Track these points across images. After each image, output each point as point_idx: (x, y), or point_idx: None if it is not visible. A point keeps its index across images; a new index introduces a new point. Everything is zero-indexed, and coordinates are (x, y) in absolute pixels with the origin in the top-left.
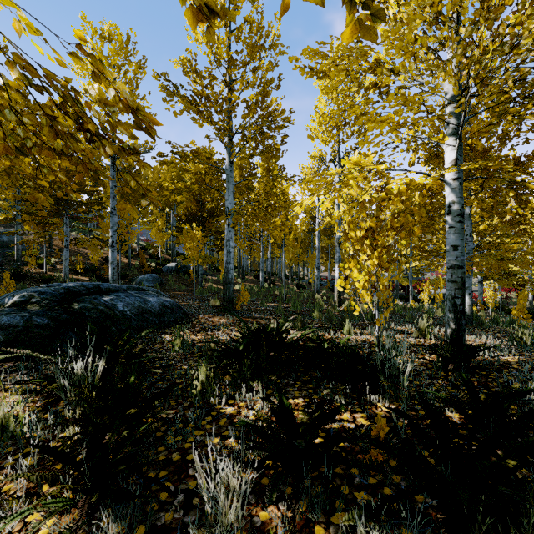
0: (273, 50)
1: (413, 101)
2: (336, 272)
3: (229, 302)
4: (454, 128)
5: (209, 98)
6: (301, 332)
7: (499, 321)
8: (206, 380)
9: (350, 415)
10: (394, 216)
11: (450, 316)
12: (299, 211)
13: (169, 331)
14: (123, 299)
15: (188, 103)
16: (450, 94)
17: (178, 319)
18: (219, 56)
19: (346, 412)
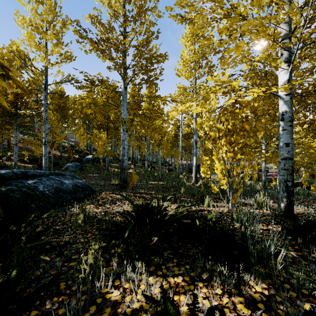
0: (154, 11)
1: (262, 31)
2: (194, 161)
3: (124, 182)
4: (286, 57)
5: (109, 39)
6: (174, 204)
7: (299, 193)
8: (94, 263)
9: (229, 300)
10: (242, 121)
11: (284, 194)
12: (176, 114)
13: (78, 205)
14: (44, 182)
15: (95, 44)
16: (283, 33)
17: (87, 196)
18: (116, 12)
19: (224, 295)
